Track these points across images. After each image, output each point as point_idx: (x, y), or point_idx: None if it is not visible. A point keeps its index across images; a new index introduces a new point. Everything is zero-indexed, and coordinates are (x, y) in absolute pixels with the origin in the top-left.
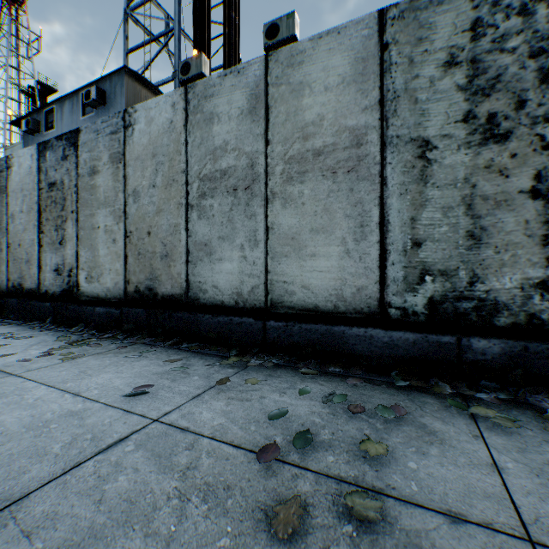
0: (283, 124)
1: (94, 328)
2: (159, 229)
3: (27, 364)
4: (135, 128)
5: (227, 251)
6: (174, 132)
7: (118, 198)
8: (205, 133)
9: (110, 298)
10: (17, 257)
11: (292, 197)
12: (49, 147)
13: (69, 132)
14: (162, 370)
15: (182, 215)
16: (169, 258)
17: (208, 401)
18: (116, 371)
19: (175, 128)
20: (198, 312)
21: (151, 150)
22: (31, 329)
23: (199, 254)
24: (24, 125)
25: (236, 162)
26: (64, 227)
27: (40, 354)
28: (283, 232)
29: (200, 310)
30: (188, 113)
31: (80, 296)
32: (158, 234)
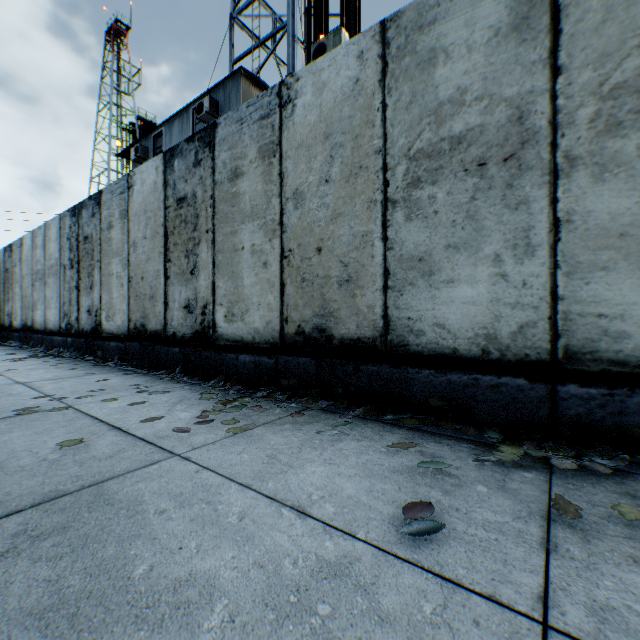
0: (595, 31)
1: (238, 383)
2: (335, 242)
3: (183, 435)
4: (296, 104)
5: (465, 268)
6: (362, 95)
7: (271, 206)
8: (419, 84)
9: (258, 342)
10: (139, 293)
11: (620, 159)
12: (176, 155)
13: (202, 130)
14: (398, 463)
15: (375, 218)
16: (353, 284)
17: (596, 566)
18: (323, 461)
19: (363, 89)
20: (408, 365)
21: (322, 130)
22: (160, 381)
23: (407, 275)
24: (132, 154)
25: (483, 119)
26: (196, 252)
27: (191, 419)
28: (595, 226)
29: (410, 363)
30: (387, 61)
31: (216, 339)
32: (333, 250)
